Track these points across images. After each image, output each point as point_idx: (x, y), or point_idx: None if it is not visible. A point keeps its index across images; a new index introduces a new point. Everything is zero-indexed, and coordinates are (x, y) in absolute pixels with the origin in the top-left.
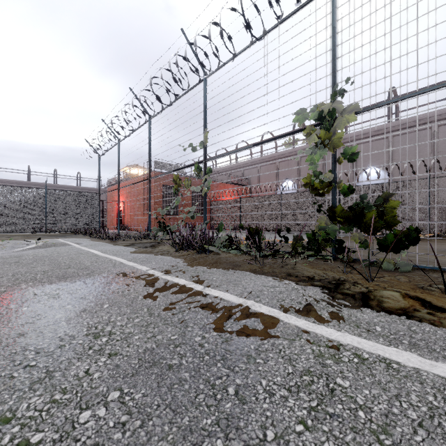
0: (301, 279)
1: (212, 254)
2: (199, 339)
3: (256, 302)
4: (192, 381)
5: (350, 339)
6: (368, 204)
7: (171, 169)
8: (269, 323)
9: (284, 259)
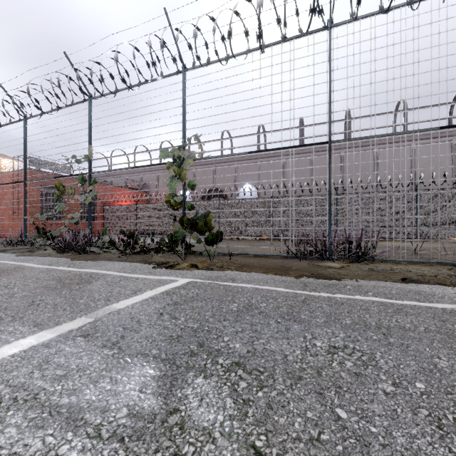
0: (147, 262)
1: (94, 253)
2: (68, 281)
3: (107, 271)
4: (62, 287)
5: (140, 276)
6: (198, 217)
7: (52, 168)
8: (108, 275)
9: (150, 254)
